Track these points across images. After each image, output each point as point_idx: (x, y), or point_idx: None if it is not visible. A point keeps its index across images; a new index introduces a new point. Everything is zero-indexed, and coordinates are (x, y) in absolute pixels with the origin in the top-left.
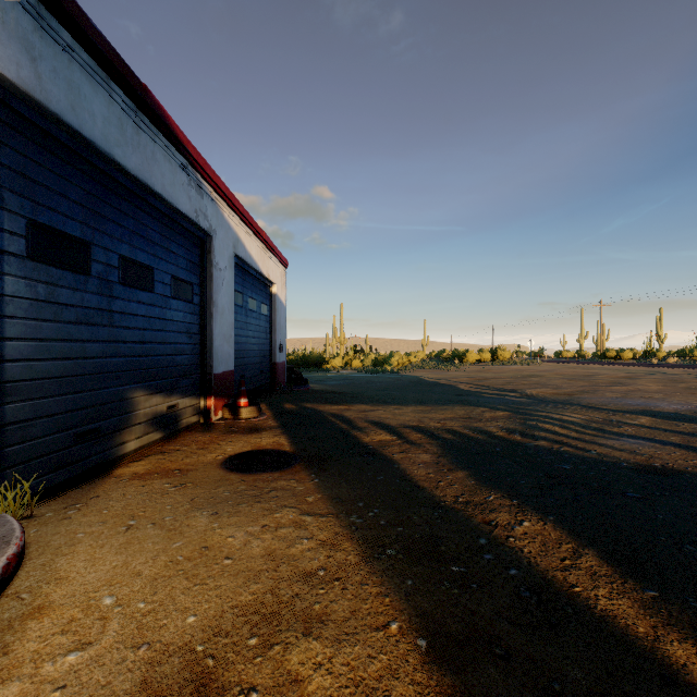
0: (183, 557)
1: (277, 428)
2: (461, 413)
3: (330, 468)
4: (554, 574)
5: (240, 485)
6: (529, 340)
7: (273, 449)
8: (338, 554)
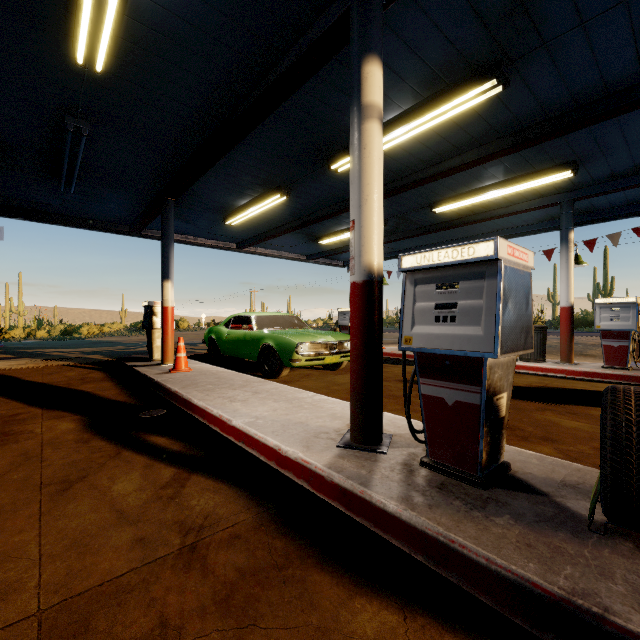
0: (2, 362)
1: (1, 354)
2: (106, 348)
3: (36, 357)
4: (91, 357)
5: (2, 360)
6: (203, 314)
7: (6, 357)
8: (43, 360)
